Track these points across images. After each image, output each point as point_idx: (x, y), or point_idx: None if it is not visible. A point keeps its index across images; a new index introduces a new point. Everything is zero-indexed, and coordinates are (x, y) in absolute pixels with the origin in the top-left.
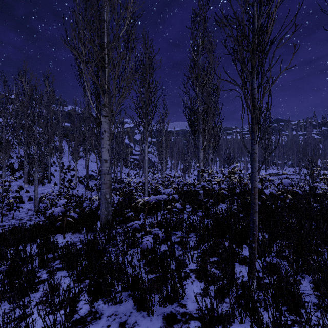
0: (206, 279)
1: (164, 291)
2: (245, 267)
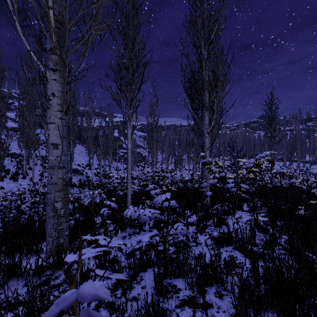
0: None
1: None
2: None
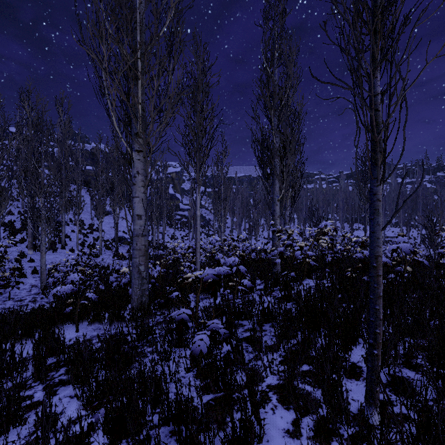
0: (295, 404)
1: (229, 431)
2: (356, 383)
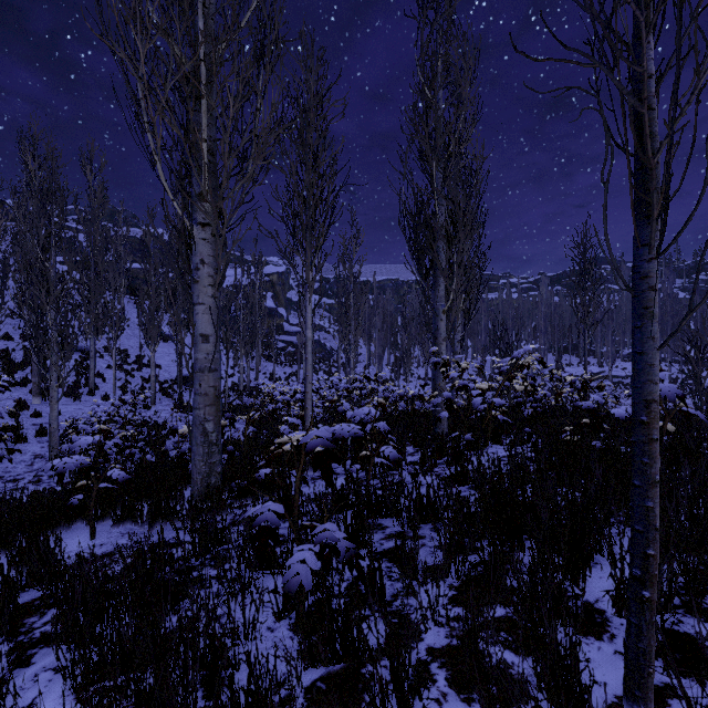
0: (483, 690)
1: None
2: (597, 646)
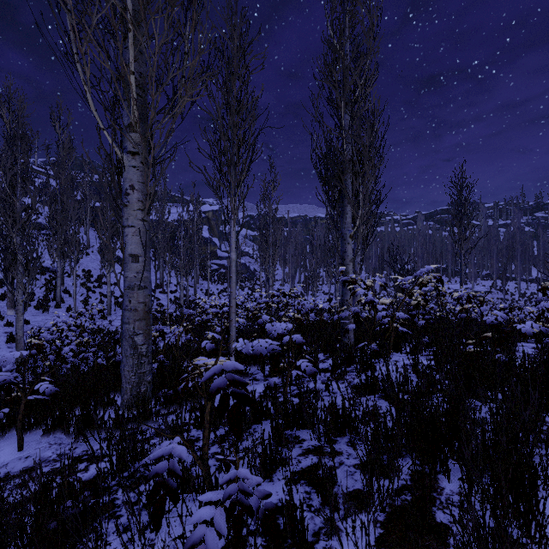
0: None
1: None
2: None
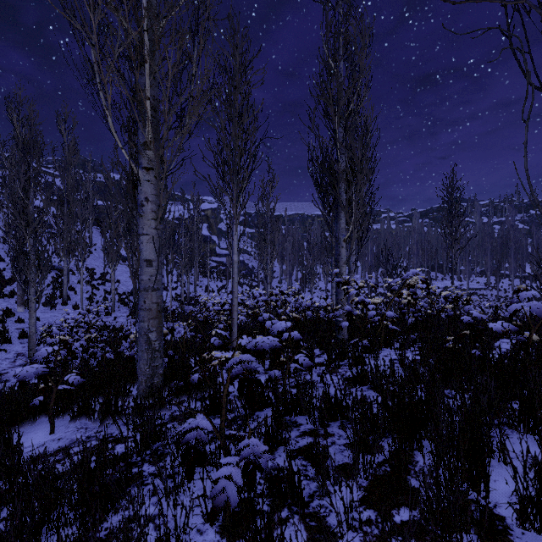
0: None
1: None
2: None
